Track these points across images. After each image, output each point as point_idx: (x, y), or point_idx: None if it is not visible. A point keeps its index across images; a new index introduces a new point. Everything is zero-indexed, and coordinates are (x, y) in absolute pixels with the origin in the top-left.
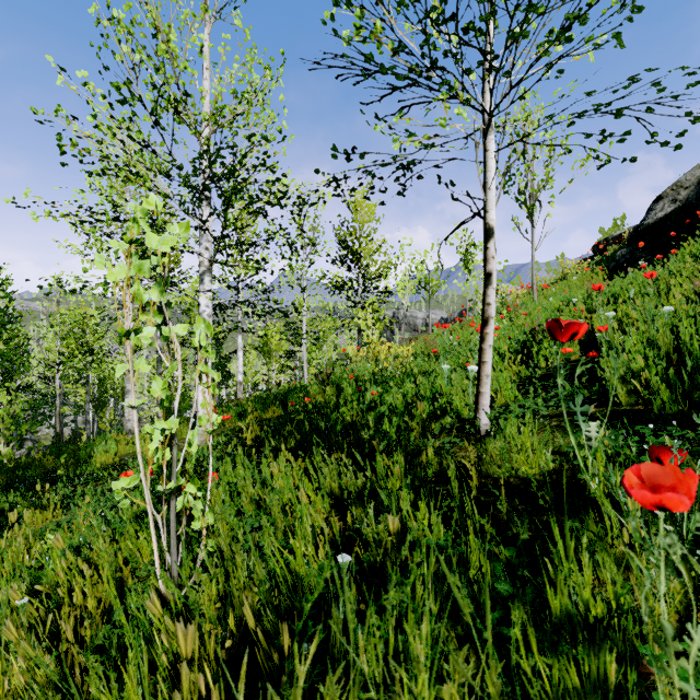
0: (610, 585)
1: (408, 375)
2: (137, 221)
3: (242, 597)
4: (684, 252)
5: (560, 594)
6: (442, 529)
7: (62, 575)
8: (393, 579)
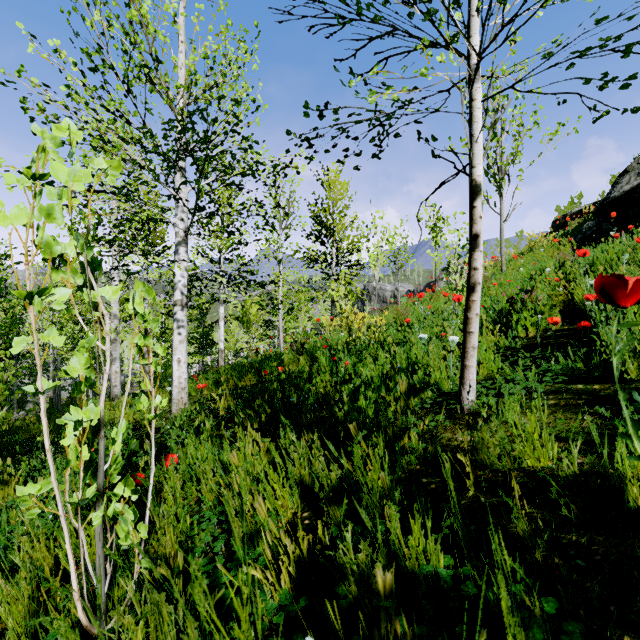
0: None
1: (381, 345)
2: (43, 150)
3: None
4: None
5: None
6: (442, 554)
7: None
8: None
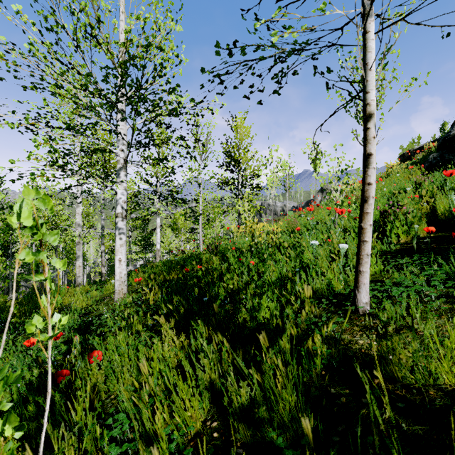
0: None
1: (277, 248)
2: None
3: None
4: None
5: None
6: None
7: None
8: None
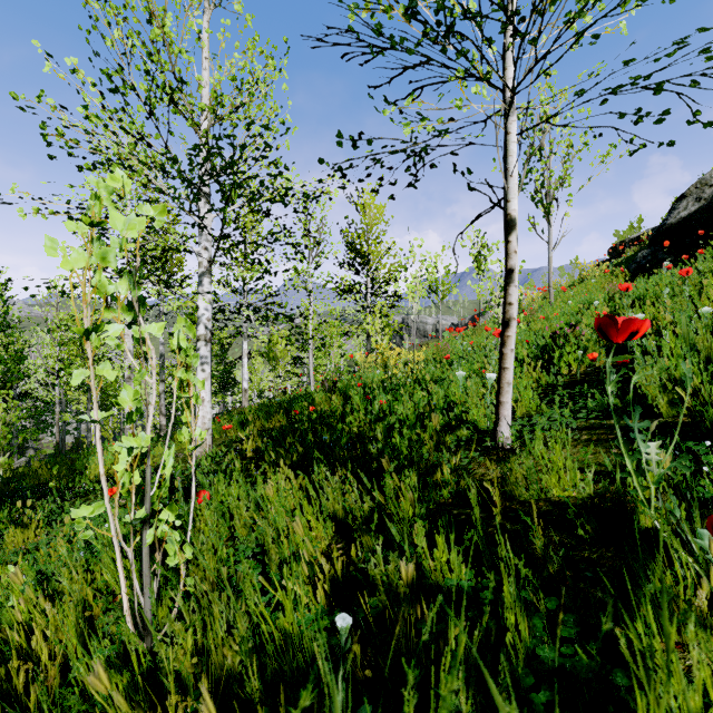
0: (708, 674)
1: (419, 382)
2: (99, 199)
3: (220, 656)
4: (712, 251)
5: (656, 707)
6: (464, 568)
7: (19, 616)
8: (409, 678)
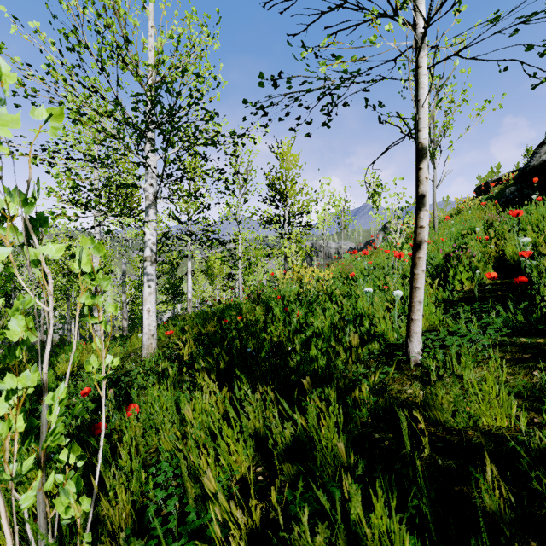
0: None
1: (329, 296)
2: None
3: None
4: None
5: None
6: (406, 536)
7: None
8: None
